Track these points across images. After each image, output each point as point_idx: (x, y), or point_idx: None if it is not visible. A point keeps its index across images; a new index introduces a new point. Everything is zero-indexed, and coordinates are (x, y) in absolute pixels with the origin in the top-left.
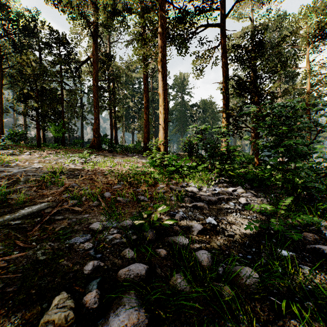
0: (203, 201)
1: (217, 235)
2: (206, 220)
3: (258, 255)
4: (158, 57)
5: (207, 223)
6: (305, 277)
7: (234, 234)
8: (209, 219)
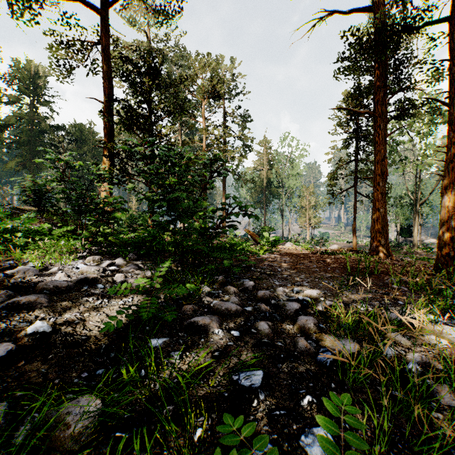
0: (42, 290)
1: (47, 353)
2: (27, 329)
3: (118, 362)
4: None
5: (28, 334)
6: (174, 368)
7: (85, 338)
8: (36, 326)
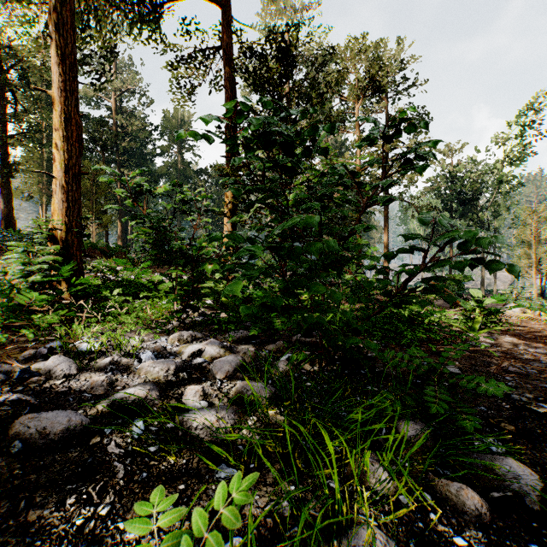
0: (14, 438)
1: None
2: None
3: None
4: (49, 1)
5: None
6: None
7: None
8: None
